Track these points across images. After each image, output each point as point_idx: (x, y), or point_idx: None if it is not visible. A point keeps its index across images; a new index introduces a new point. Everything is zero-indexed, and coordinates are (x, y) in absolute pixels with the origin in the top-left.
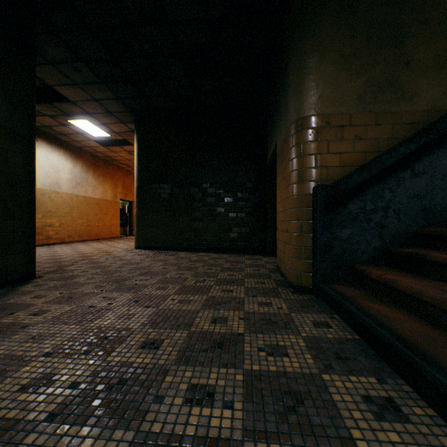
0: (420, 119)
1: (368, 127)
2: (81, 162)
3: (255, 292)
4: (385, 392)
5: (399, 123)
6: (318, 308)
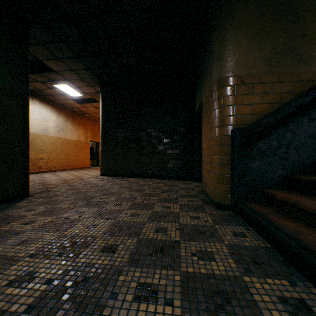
0: (314, 77)
1: (273, 84)
2: (63, 114)
3: (187, 208)
4: (297, 294)
5: (297, 81)
6: (235, 221)
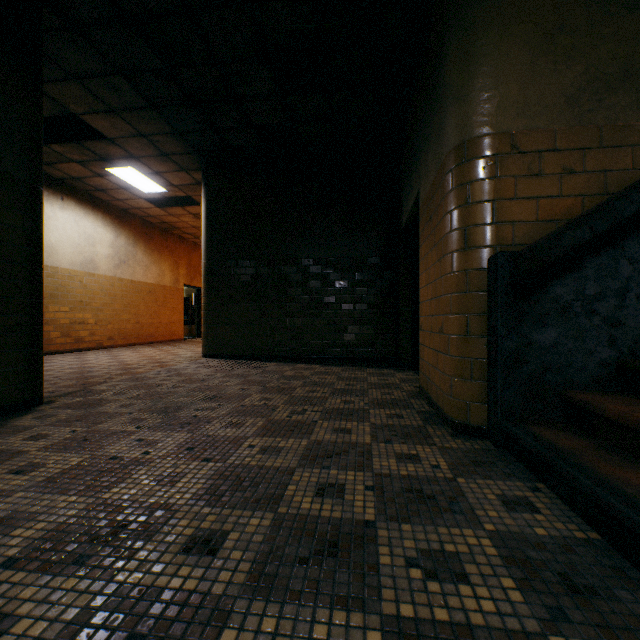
0: None
1: (586, 152)
2: (127, 231)
3: (389, 433)
4: None
5: None
6: (503, 468)
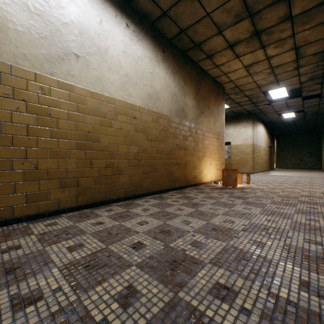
0: None
1: None
2: None
3: (315, 171)
4: None
5: None
6: None
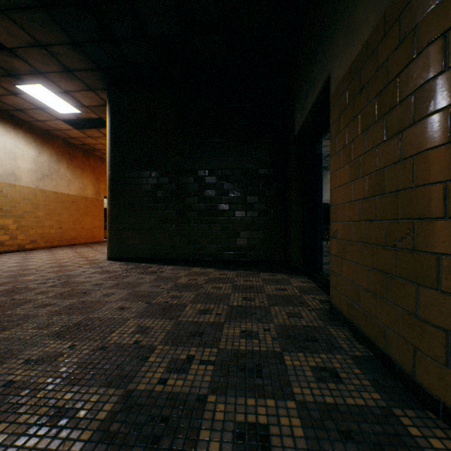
0: None
1: None
2: (49, 149)
3: (345, 449)
4: None
5: None
6: None
